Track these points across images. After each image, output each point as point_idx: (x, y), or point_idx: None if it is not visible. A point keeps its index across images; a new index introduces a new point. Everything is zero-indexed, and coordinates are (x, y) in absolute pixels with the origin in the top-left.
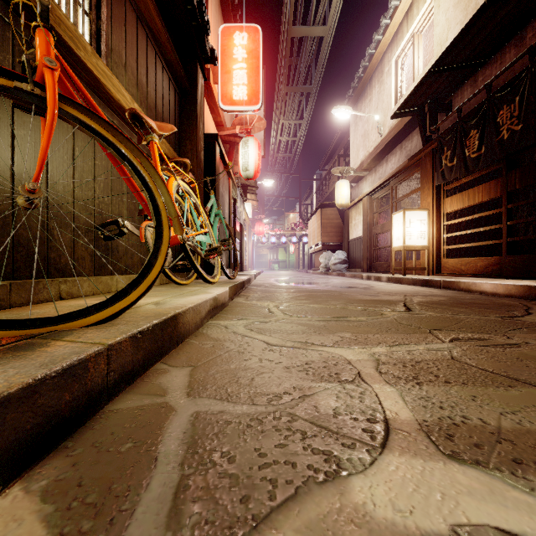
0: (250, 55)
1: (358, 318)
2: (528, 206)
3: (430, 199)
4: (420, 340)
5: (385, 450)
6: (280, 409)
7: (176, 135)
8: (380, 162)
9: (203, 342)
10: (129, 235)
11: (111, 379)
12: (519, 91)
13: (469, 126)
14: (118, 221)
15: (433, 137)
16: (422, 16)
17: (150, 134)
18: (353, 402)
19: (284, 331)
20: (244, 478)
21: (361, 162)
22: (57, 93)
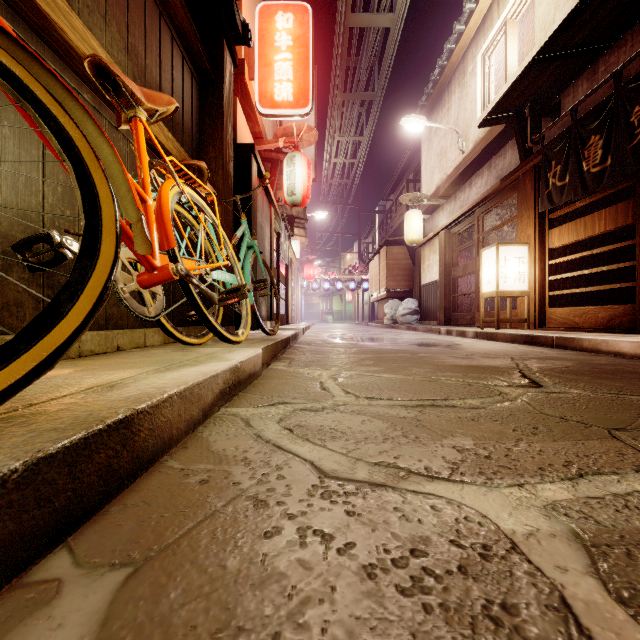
0: (297, 43)
1: (468, 402)
2: None
3: (530, 231)
4: (614, 459)
5: None
6: None
7: (193, 137)
8: (462, 187)
9: (192, 465)
10: None
11: None
12: None
13: (588, 131)
14: (50, 235)
15: (534, 151)
16: None
17: (132, 106)
18: None
19: (349, 433)
20: None
21: (436, 188)
22: None
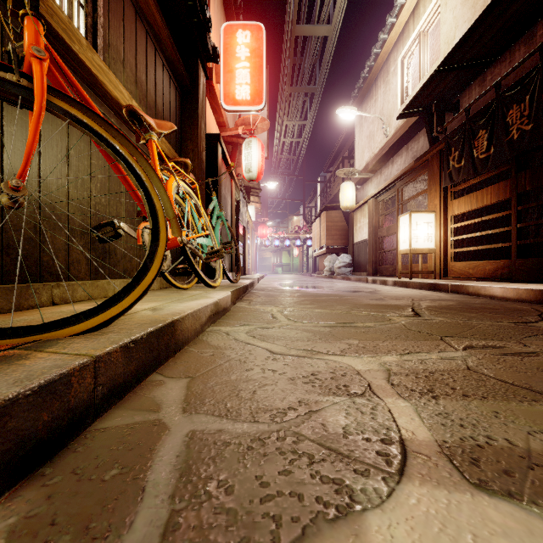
0: (253, 54)
1: (366, 324)
2: (537, 208)
3: (437, 201)
4: (431, 348)
5: (404, 479)
6: (284, 427)
7: (177, 135)
8: (386, 164)
9: (202, 350)
10: (127, 238)
11: (99, 394)
12: (529, 90)
13: (477, 126)
14: (114, 222)
15: (440, 138)
16: (429, 14)
17: (148, 132)
18: (365, 419)
19: (288, 338)
20: (244, 514)
21: (366, 164)
22: (45, 84)
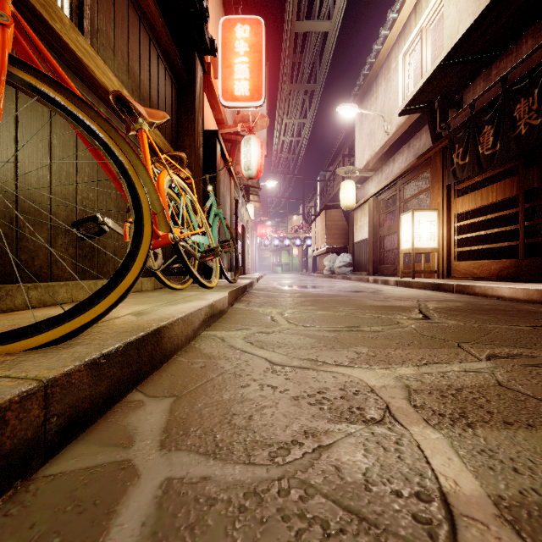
0: (252, 49)
1: (373, 328)
2: (541, 206)
3: (440, 199)
4: (451, 357)
5: None
6: (287, 472)
7: (173, 129)
8: (387, 162)
9: (193, 359)
10: (119, 235)
11: (53, 427)
12: (538, 83)
13: (483, 122)
14: (97, 217)
15: (443, 135)
16: (431, 9)
17: (139, 121)
18: (390, 459)
19: (289, 344)
20: None
21: (367, 162)
22: (7, 53)
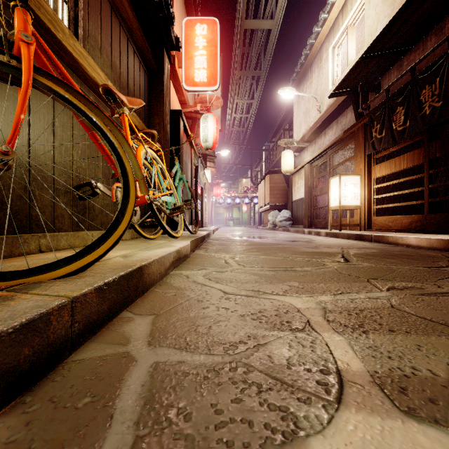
0: (209, 44)
1: (304, 268)
2: (445, 172)
3: (362, 166)
4: (360, 289)
5: (341, 406)
6: (236, 359)
7: (145, 110)
8: (319, 135)
9: (166, 290)
10: (104, 196)
11: (76, 330)
12: (439, 73)
13: (396, 104)
14: (91, 183)
15: (364, 113)
16: (355, 11)
17: (121, 107)
18: (305, 351)
19: (238, 280)
20: (200, 440)
21: (303, 135)
22: (32, 65)
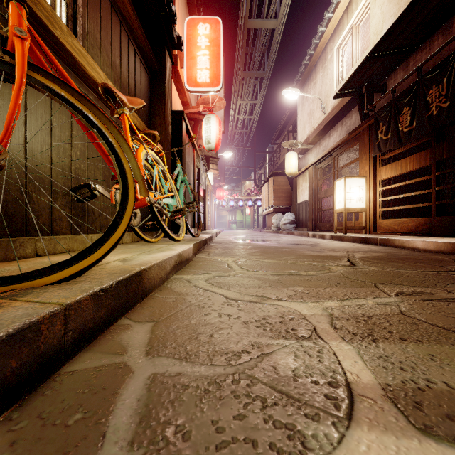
0: (212, 43)
1: (309, 273)
2: (452, 174)
3: (367, 168)
4: (367, 294)
5: (352, 424)
6: (238, 370)
7: (147, 111)
8: (324, 137)
9: (166, 296)
10: (104, 198)
11: (69, 339)
12: (447, 73)
13: (402, 104)
14: (90, 184)
15: (370, 115)
16: (360, 10)
17: (121, 107)
18: (312, 362)
19: (242, 285)
20: None
21: (307, 137)
22: (26, 61)
